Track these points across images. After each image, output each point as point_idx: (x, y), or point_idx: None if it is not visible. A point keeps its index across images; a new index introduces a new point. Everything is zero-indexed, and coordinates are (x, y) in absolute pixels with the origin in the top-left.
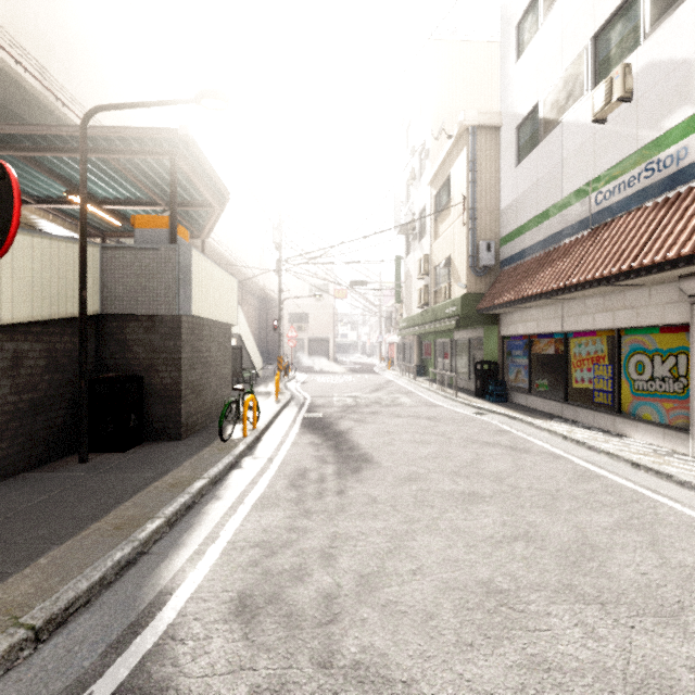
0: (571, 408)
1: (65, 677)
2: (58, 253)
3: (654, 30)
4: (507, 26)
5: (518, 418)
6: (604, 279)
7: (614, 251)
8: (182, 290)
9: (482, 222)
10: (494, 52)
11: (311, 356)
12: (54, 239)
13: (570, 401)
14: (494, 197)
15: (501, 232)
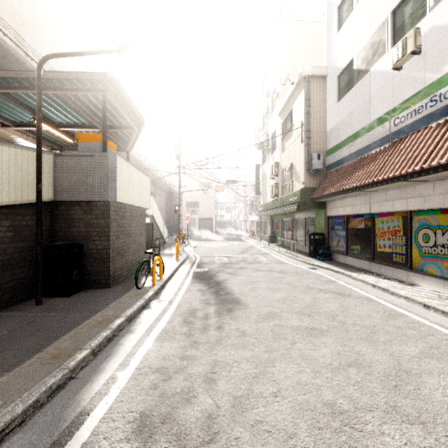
0: (376, 265)
1: None
2: (21, 158)
3: (437, 4)
4: (331, 8)
5: (340, 272)
6: (402, 176)
7: (408, 157)
8: (110, 184)
9: (314, 140)
10: (321, 28)
11: (200, 230)
12: (19, 148)
13: (375, 260)
14: (322, 123)
15: (327, 147)
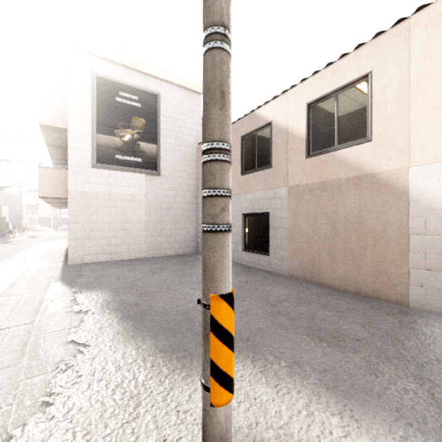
0: None
1: (5, 241)
2: None
3: None
4: None
5: None
6: None
7: None
8: None
9: None
10: None
11: (40, 225)
12: None
13: None
14: None
15: None
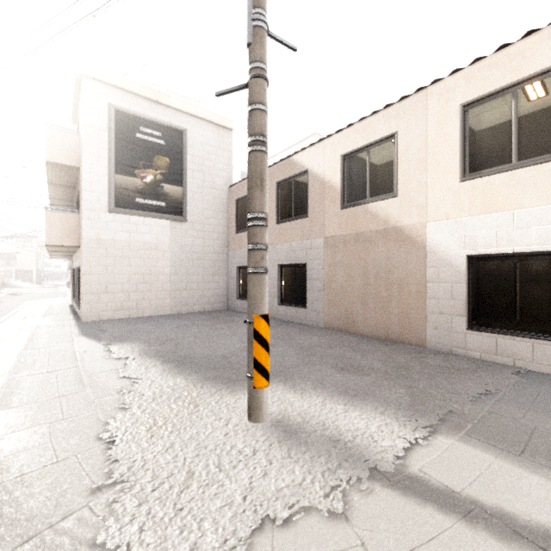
0: None
1: None
2: None
3: None
4: None
5: None
6: None
7: None
8: None
9: None
10: None
11: (18, 281)
12: None
13: None
14: None
15: None
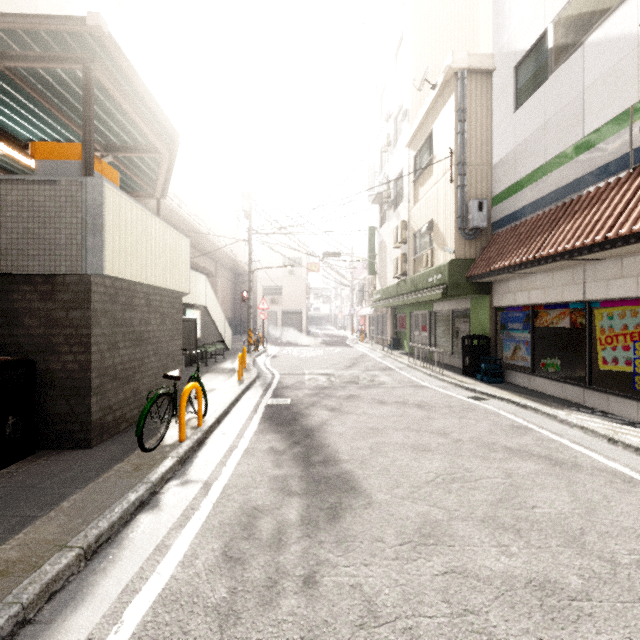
0: (599, 396)
1: None
2: None
3: None
4: None
5: (530, 407)
6: None
7: None
8: (91, 240)
9: (472, 178)
10: (476, 6)
11: (284, 328)
12: None
13: (595, 386)
14: (485, 150)
15: (493, 190)
